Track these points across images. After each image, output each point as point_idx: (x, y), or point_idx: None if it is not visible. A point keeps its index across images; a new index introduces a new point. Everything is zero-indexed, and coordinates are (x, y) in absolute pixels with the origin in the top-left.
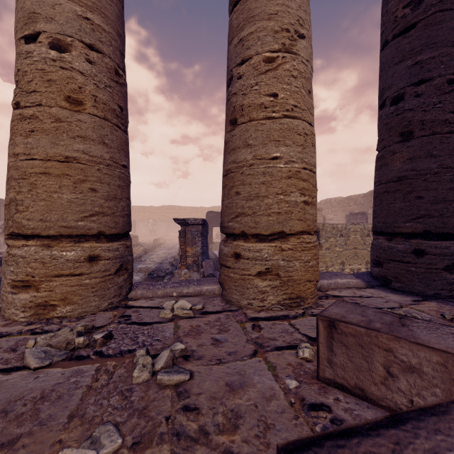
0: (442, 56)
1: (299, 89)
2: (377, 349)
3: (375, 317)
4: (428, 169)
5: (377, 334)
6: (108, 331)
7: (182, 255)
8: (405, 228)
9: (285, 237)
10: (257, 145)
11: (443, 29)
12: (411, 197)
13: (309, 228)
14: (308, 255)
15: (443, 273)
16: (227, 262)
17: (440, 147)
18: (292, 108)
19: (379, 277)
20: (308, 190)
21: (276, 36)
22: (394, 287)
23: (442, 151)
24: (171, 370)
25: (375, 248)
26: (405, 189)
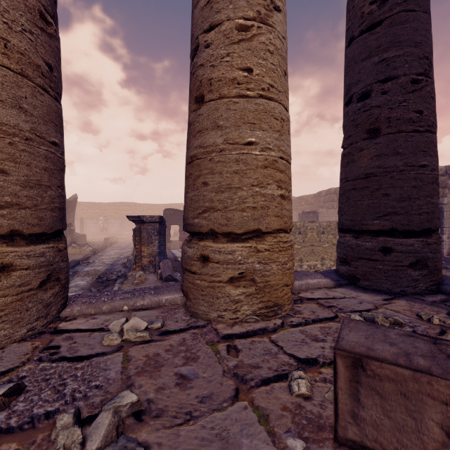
0: (406, 55)
1: (276, 66)
2: (431, 401)
3: (407, 345)
4: (394, 167)
5: (430, 379)
6: (15, 382)
7: (137, 255)
8: (373, 225)
9: (261, 236)
10: (229, 126)
11: (407, 29)
12: (379, 194)
13: (286, 226)
14: (285, 256)
15: (408, 270)
16: (192, 266)
17: (405, 145)
18: (268, 87)
19: (346, 275)
20: (285, 183)
21: (250, 1)
22: (362, 286)
23: (407, 149)
24: (113, 449)
25: (342, 246)
26: (373, 186)
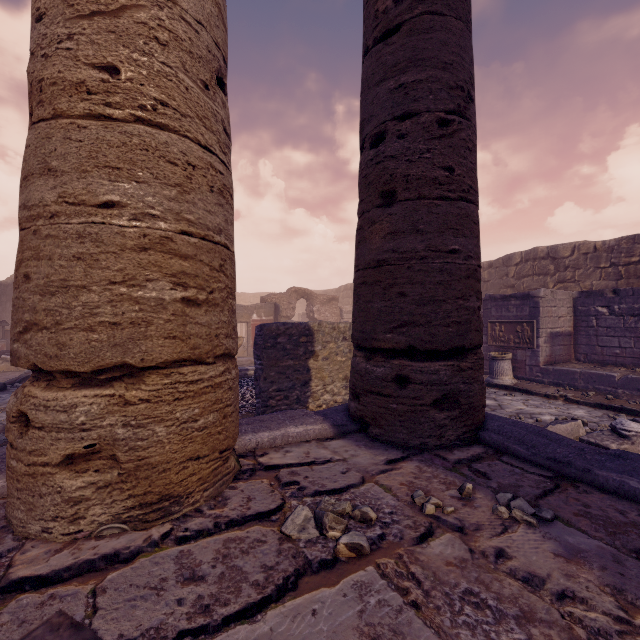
0: (431, 81)
1: (174, 70)
2: None
3: None
4: (413, 252)
5: None
6: None
7: None
8: (385, 341)
9: (136, 376)
10: (68, 171)
11: (433, 41)
12: (393, 293)
13: (197, 353)
14: (195, 407)
15: (431, 411)
16: (8, 432)
17: (428, 218)
18: (155, 105)
19: (355, 416)
20: (195, 277)
21: None
22: (371, 435)
23: (430, 225)
24: None
25: (352, 371)
26: (385, 280)
